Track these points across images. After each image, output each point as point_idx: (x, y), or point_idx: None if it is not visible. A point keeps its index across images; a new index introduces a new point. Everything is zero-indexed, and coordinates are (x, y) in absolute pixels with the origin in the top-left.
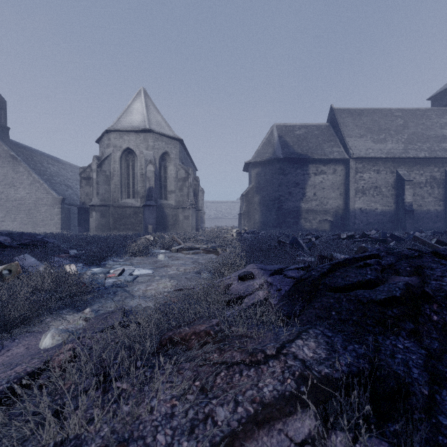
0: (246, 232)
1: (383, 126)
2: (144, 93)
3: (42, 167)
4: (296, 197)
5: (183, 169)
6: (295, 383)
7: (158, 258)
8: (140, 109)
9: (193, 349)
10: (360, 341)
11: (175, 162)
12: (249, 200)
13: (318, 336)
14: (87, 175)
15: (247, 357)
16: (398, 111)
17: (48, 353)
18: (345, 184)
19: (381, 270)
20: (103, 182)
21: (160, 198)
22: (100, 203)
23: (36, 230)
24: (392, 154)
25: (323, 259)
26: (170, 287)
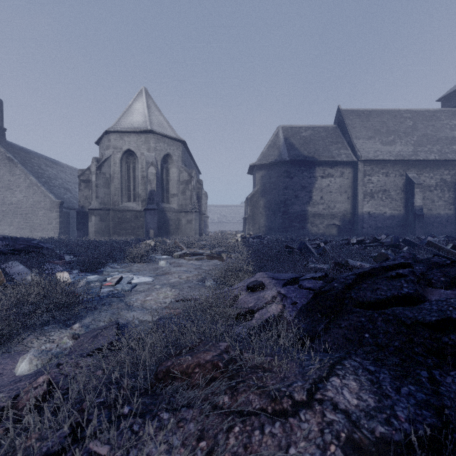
0: (251, 237)
1: (391, 128)
2: (145, 93)
3: (40, 169)
4: (302, 200)
5: (186, 171)
6: (342, 452)
7: (159, 264)
8: (141, 109)
9: (196, 387)
10: (410, 376)
11: (178, 164)
12: (254, 203)
13: (358, 371)
14: (86, 178)
15: (269, 404)
16: (407, 112)
17: (20, 384)
18: (353, 187)
19: (416, 281)
20: (103, 185)
21: (162, 201)
22: (100, 207)
23: (33, 234)
24: (401, 157)
25: (338, 266)
26: (171, 297)
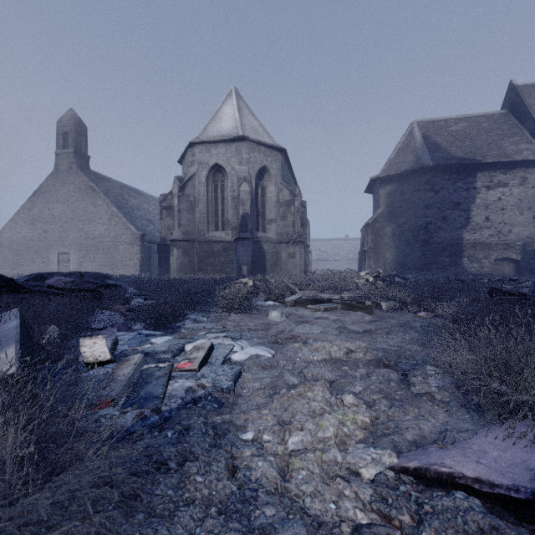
0: (395, 276)
1: None
2: (235, 94)
3: (123, 199)
4: (455, 224)
5: (287, 189)
6: None
7: (268, 317)
8: (230, 113)
9: None
10: None
11: (276, 180)
12: (377, 231)
13: None
14: (168, 204)
15: None
16: None
17: None
18: None
19: None
20: (186, 210)
21: (257, 229)
22: (183, 237)
23: (115, 272)
24: None
25: None
26: (357, 438)
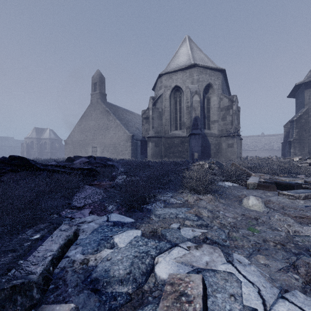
0: None
1: None
2: (188, 39)
3: (123, 116)
4: None
5: (226, 98)
6: None
7: (244, 204)
8: (185, 51)
9: None
10: None
11: (218, 92)
12: (302, 125)
13: None
14: (146, 116)
15: None
16: None
17: None
18: None
19: None
20: (157, 118)
21: (204, 127)
22: (155, 135)
23: (118, 157)
24: None
25: None
26: None
